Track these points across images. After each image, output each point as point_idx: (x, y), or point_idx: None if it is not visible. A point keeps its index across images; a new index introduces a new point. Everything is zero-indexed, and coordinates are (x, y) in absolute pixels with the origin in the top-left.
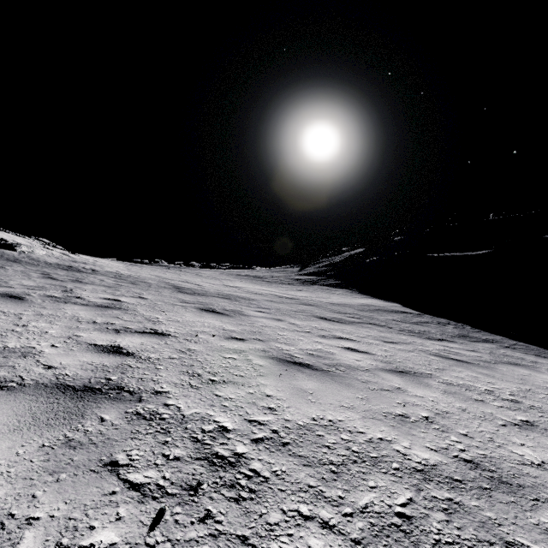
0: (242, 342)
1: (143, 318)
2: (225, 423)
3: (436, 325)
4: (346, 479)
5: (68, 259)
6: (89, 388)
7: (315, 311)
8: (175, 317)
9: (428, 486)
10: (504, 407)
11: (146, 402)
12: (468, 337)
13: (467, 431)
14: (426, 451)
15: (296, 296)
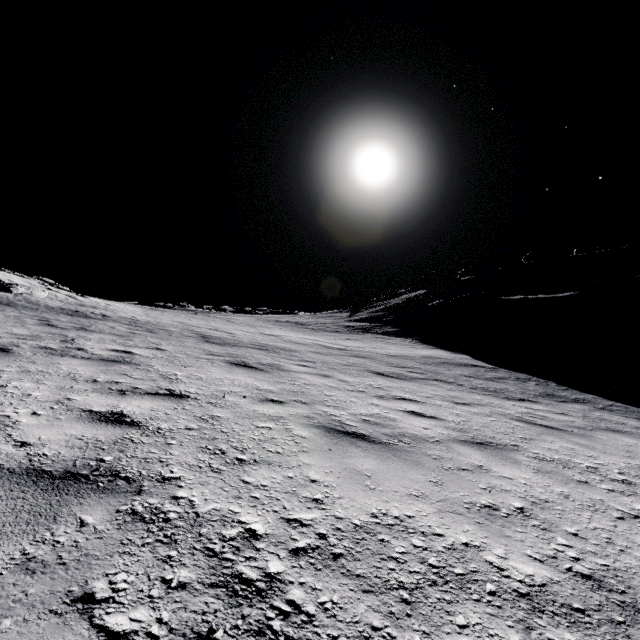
0: (281, 405)
1: (157, 376)
2: (254, 524)
3: (514, 382)
4: (424, 614)
5: (74, 303)
6: (72, 474)
7: (369, 364)
8: (199, 373)
9: (540, 622)
10: (616, 491)
11: (148, 493)
12: (554, 397)
13: (576, 528)
14: (529, 562)
15: (346, 347)
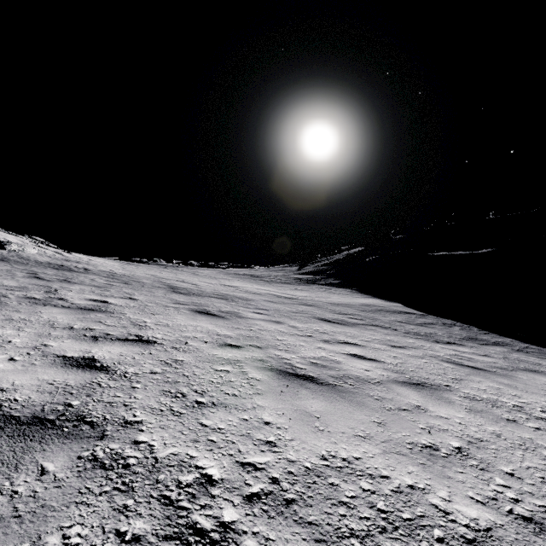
0: (238, 349)
1: (129, 323)
2: (210, 469)
3: (441, 327)
4: None
5: (60, 258)
6: (39, 419)
7: (315, 312)
8: (166, 320)
9: None
10: (542, 429)
11: (110, 438)
12: (477, 340)
13: (511, 467)
14: (472, 505)
15: (295, 296)
